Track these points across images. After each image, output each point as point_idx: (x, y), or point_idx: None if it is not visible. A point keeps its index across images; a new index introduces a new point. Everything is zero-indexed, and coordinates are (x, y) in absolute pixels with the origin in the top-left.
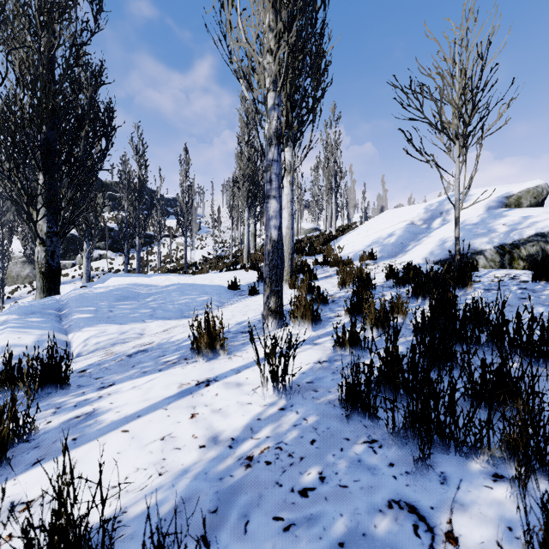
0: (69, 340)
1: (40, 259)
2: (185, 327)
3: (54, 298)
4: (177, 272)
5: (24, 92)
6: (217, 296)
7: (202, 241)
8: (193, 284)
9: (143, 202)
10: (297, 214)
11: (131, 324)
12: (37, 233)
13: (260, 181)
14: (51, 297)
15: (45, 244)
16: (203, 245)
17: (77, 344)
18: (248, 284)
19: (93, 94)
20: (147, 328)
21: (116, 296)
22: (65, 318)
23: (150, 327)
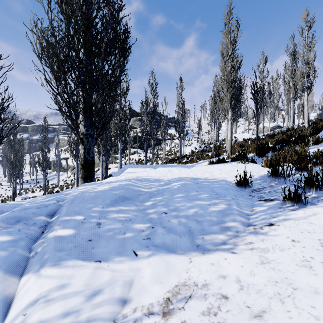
0: (14, 293)
1: (81, 154)
2: (213, 319)
3: (61, 194)
4: (175, 161)
5: (62, 21)
6: (235, 202)
7: (189, 141)
8: (196, 179)
9: (156, 120)
10: (263, 116)
11: (114, 262)
12: (78, 135)
13: (241, 86)
14: (59, 193)
15: (83, 143)
16: (190, 144)
17: (14, 313)
18: (254, 178)
19: (116, 27)
20: (136, 281)
21: (113, 197)
22: (46, 232)
23: (141, 276)
